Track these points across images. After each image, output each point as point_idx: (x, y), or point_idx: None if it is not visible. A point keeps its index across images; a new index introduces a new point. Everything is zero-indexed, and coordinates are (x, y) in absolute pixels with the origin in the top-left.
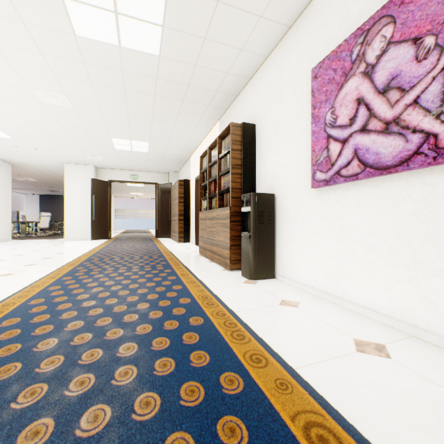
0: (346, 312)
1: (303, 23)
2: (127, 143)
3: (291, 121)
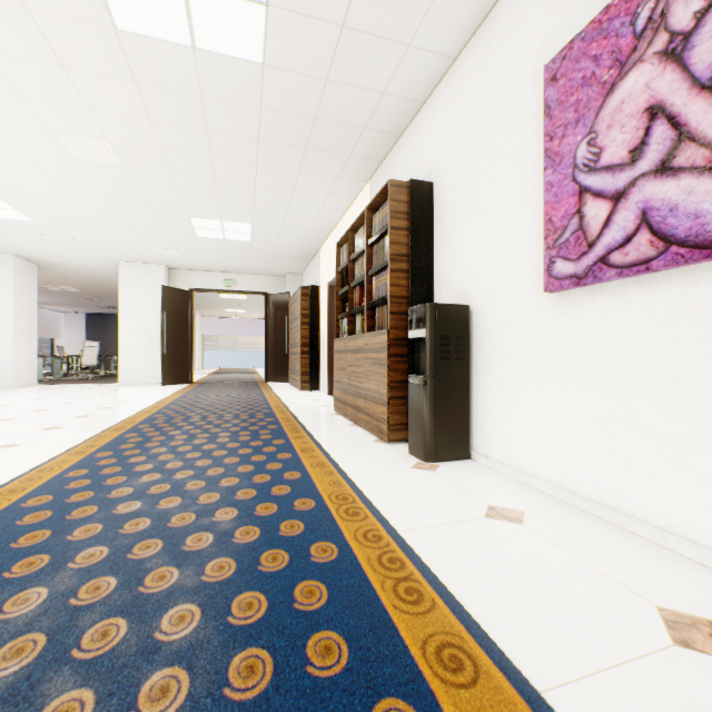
0: (623, 538)
1: None
2: (216, 226)
3: (501, 169)
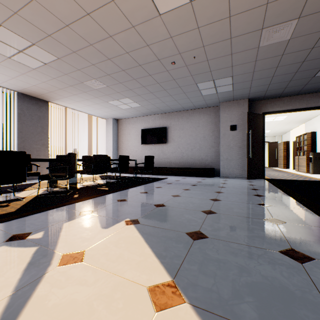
0: None
1: None
2: None
3: None
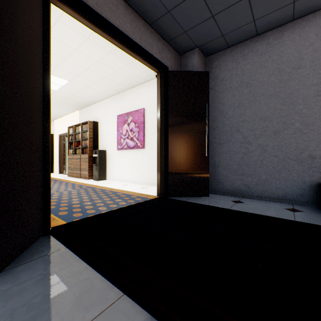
0: (124, 183)
1: (115, 98)
2: None
3: (111, 127)
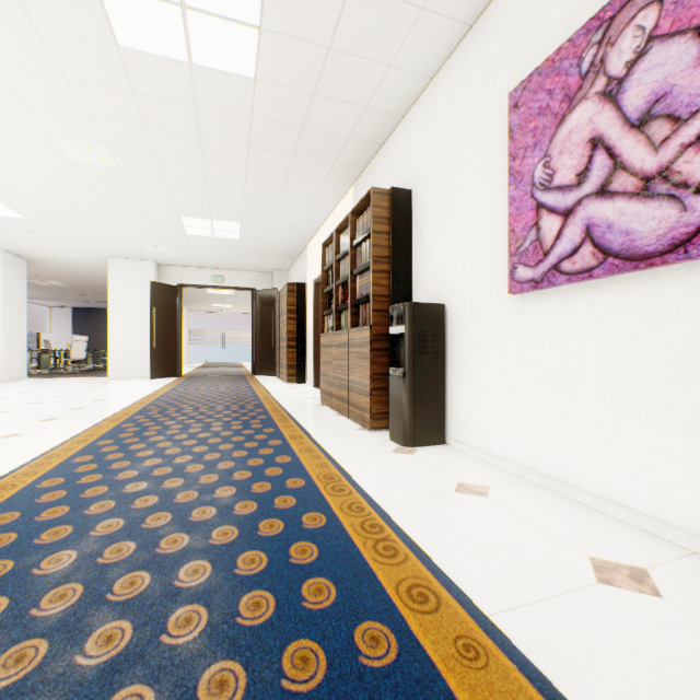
0: (571, 506)
1: (494, 18)
2: (205, 224)
3: (472, 182)
